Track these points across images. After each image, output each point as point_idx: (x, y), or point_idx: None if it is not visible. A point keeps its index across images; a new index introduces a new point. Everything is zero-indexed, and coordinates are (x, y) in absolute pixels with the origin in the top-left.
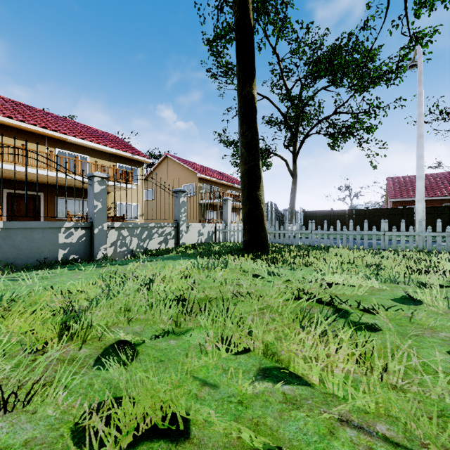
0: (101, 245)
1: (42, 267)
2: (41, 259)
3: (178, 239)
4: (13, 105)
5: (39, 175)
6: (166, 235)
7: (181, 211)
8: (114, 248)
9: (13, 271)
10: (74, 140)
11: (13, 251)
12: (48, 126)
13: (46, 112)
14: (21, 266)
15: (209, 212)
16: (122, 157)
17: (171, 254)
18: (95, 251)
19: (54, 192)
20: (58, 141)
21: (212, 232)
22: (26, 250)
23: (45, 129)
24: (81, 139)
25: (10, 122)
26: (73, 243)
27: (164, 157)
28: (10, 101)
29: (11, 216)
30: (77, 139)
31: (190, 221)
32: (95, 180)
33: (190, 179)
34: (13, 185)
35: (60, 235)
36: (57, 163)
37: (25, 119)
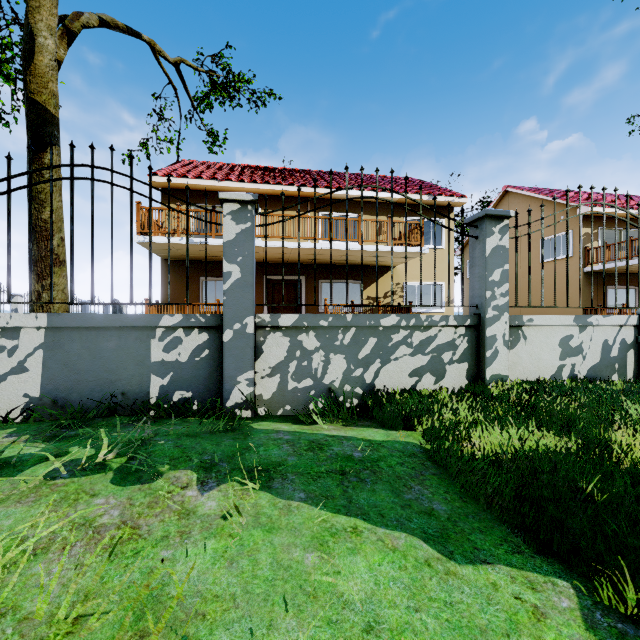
0: (240, 370)
1: (118, 412)
2: (116, 393)
3: (479, 363)
4: (284, 172)
5: (286, 250)
6: (437, 349)
7: (491, 280)
8: (281, 380)
9: (65, 415)
10: (340, 193)
11: (66, 374)
12: (310, 183)
13: (321, 171)
14: (80, 405)
15: (613, 291)
16: (413, 205)
17: (399, 433)
18: (226, 385)
19: (317, 274)
20: (322, 201)
21: (622, 344)
22: (89, 374)
23: (304, 187)
24: (349, 190)
25: (268, 189)
26: (181, 363)
27: (500, 194)
28: (284, 169)
29: (272, 310)
30: (343, 191)
31: (559, 313)
32: (226, 210)
33: (559, 224)
34: (273, 269)
35: (153, 345)
36: (150, 185)
37: (285, 182)
